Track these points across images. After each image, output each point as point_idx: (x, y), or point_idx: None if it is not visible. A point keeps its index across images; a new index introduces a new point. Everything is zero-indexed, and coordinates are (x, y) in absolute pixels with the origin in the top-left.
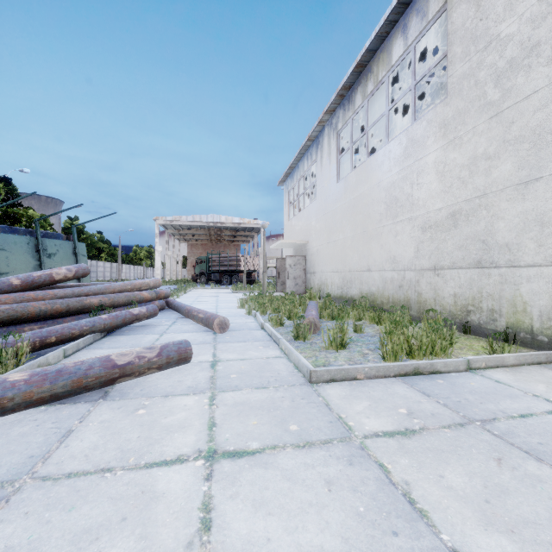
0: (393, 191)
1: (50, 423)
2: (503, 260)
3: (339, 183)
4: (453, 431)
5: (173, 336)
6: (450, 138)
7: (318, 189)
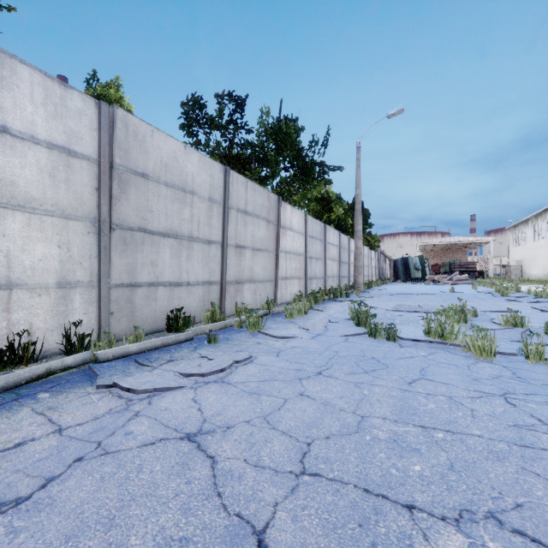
0: (546, 252)
1: None
2: None
3: (534, 242)
4: (525, 285)
5: None
6: None
7: (527, 240)
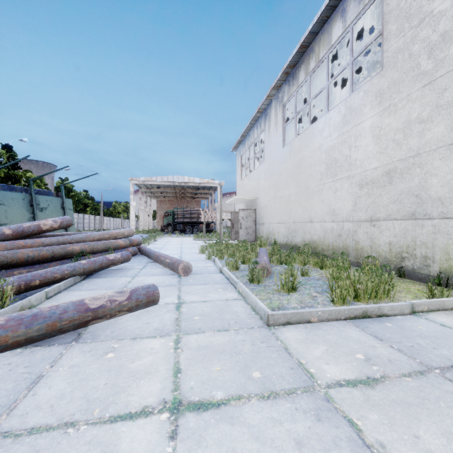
0: (333, 154)
1: (22, 368)
2: (436, 212)
3: (284, 147)
4: (414, 380)
5: (143, 279)
6: (385, 105)
7: (266, 153)
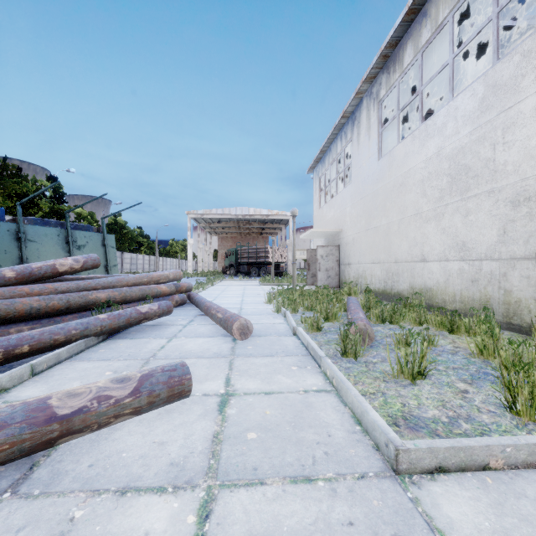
0: (462, 159)
1: None
2: None
3: (381, 160)
4: None
5: (183, 343)
6: None
7: (354, 170)
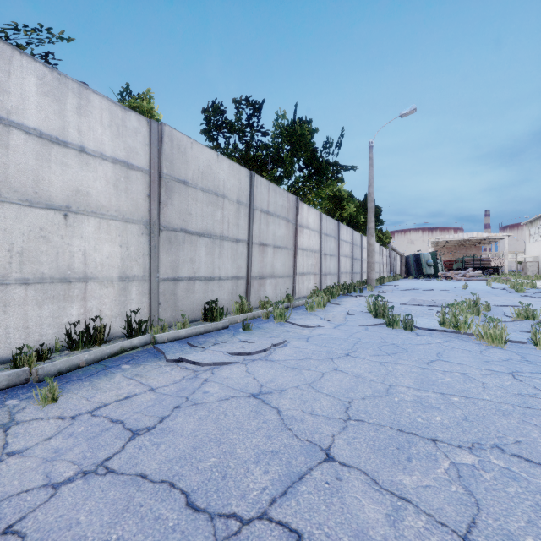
0: None
1: None
2: None
3: None
4: None
5: None
6: None
7: None
